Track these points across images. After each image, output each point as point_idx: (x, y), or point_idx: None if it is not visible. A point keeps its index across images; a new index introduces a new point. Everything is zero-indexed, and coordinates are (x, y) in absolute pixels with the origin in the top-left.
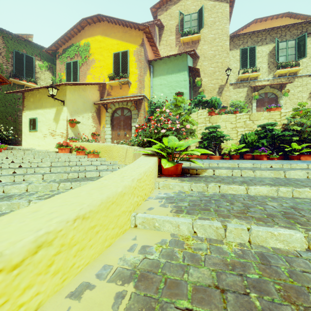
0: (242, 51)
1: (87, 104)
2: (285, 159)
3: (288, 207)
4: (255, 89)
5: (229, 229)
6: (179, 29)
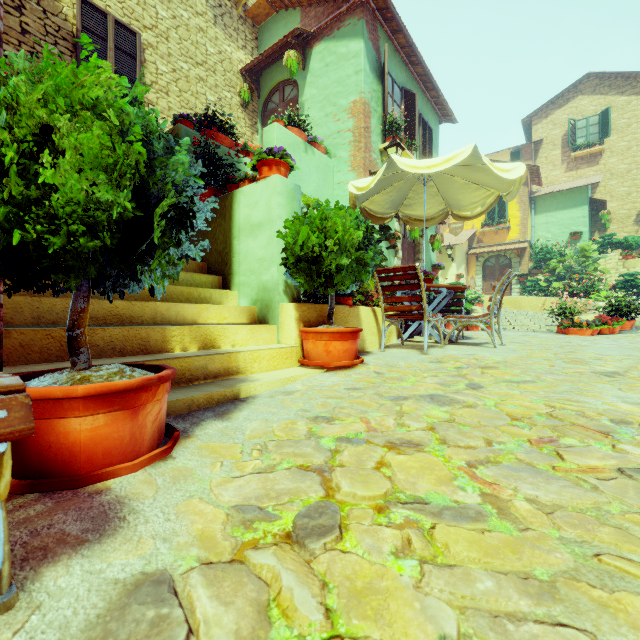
0: None
1: (462, 256)
2: None
3: None
4: None
5: None
6: (568, 143)
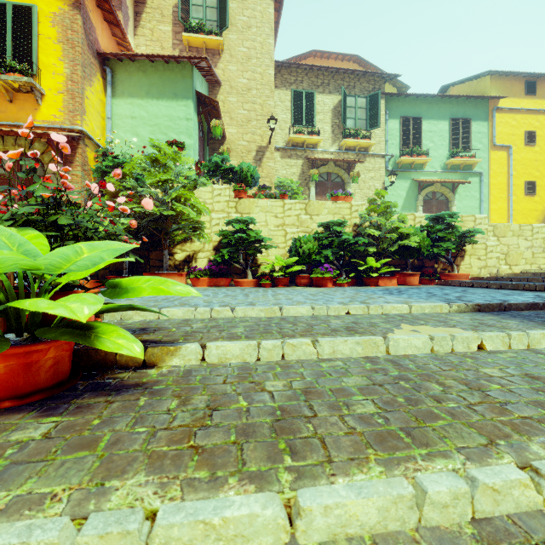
0: (294, 94)
1: None
2: (358, 284)
3: None
4: (314, 164)
5: None
6: (179, 13)
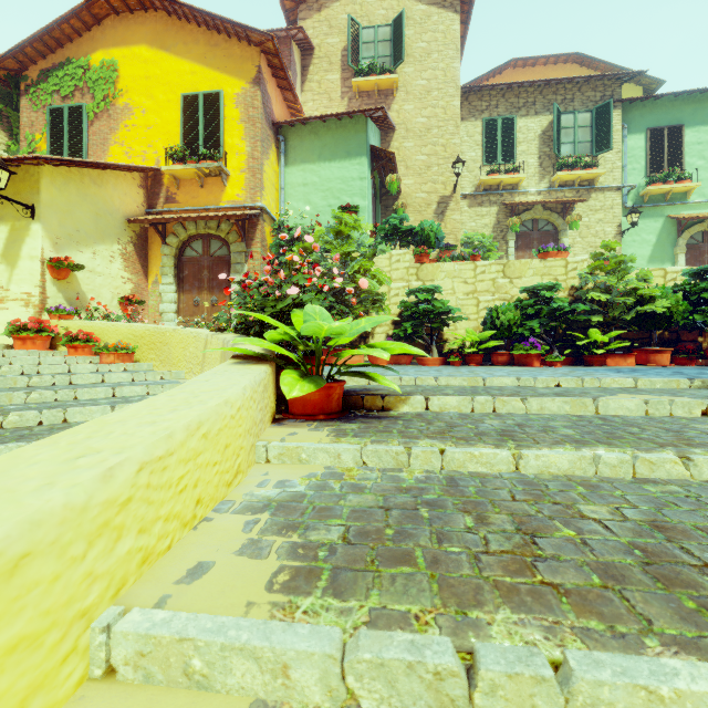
0: (487, 124)
1: (106, 221)
2: (577, 364)
3: (642, 523)
4: (514, 211)
5: (487, 680)
6: (348, 58)
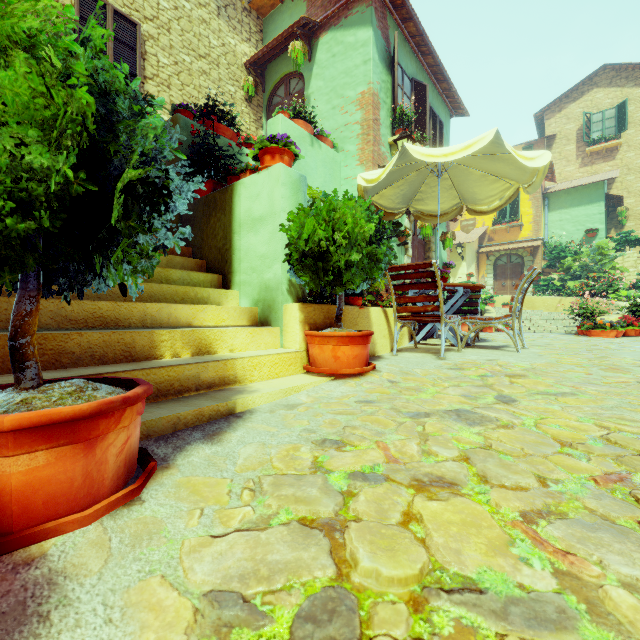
0: None
1: (473, 255)
2: None
3: None
4: None
5: None
6: (583, 137)
